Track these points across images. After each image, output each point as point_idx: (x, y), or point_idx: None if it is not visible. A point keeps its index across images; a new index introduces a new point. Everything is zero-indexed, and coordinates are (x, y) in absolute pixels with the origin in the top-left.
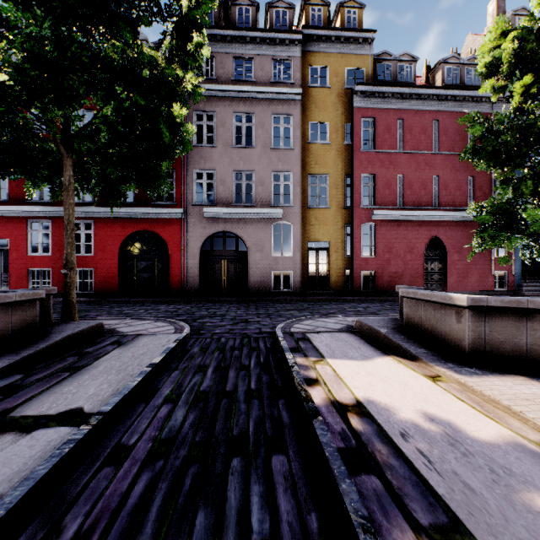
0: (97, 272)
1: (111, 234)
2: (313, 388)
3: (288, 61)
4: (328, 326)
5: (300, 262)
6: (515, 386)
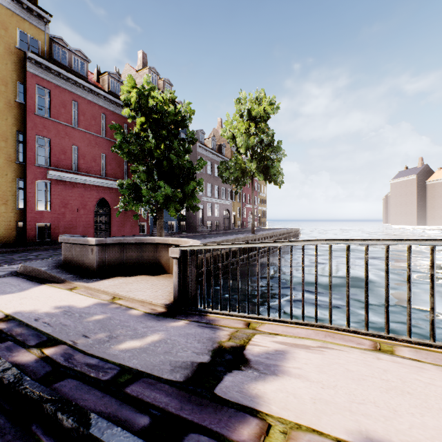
0: None
1: None
2: None
3: None
4: None
5: None
6: (113, 281)
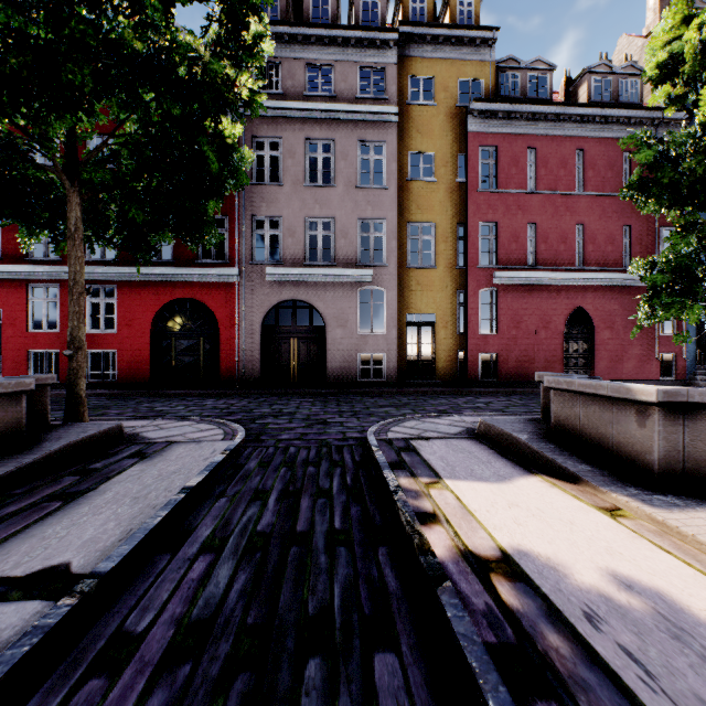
0: (122, 355)
1: (141, 304)
2: (430, 529)
3: (381, 69)
4: (440, 430)
5: (397, 342)
6: None
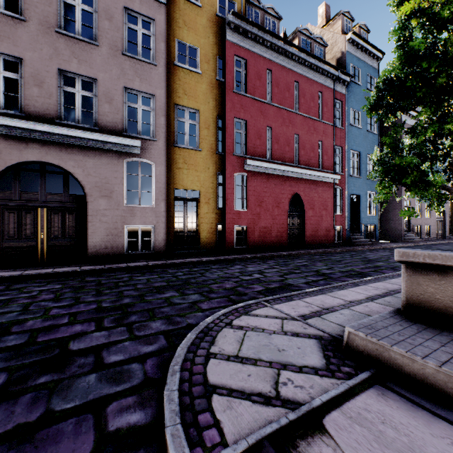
0: None
1: None
2: None
3: None
4: (293, 358)
5: (165, 214)
6: None
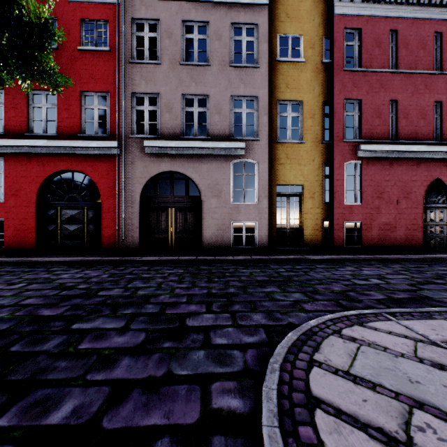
0: (8, 223)
1: (27, 175)
2: None
3: None
4: (436, 398)
5: (267, 211)
6: None
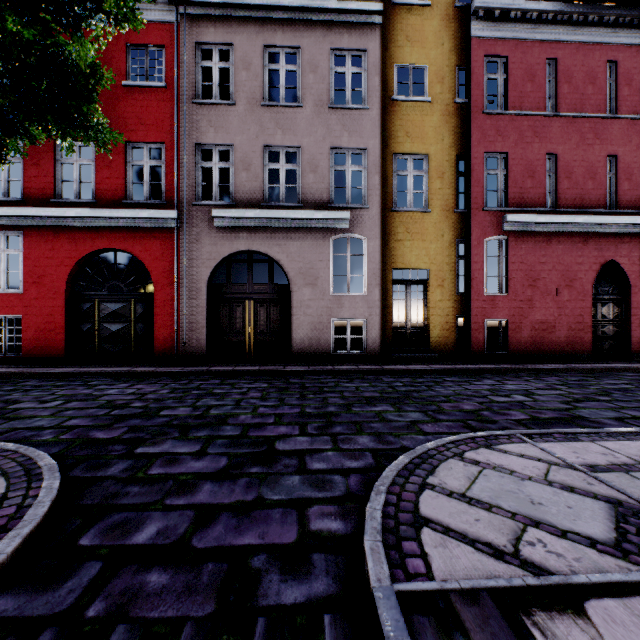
0: (28, 322)
1: (53, 256)
2: None
3: None
4: (555, 518)
5: (380, 304)
6: None
